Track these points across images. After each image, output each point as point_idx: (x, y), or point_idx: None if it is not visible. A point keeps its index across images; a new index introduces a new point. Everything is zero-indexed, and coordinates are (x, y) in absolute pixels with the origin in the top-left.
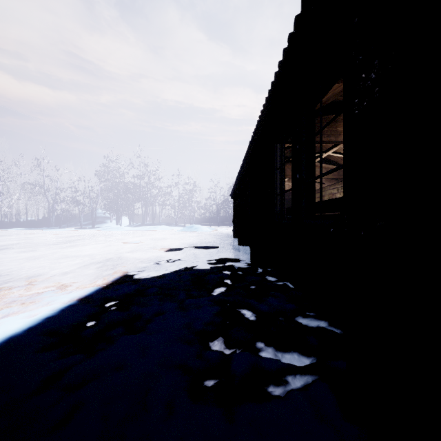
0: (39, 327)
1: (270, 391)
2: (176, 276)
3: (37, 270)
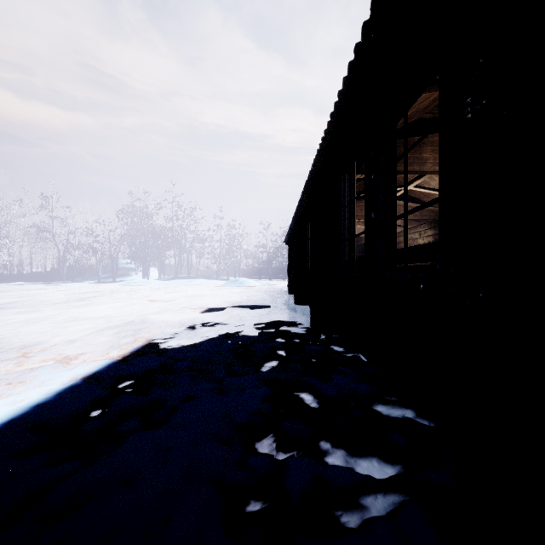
0: (24, 419)
1: (341, 520)
2: (213, 346)
3: (36, 337)
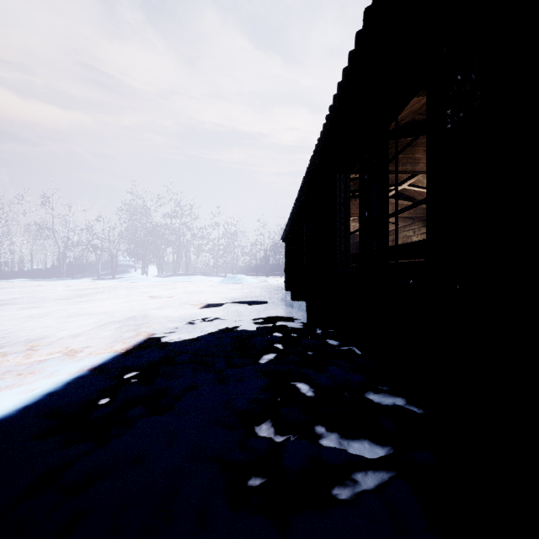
0: (37, 406)
1: (334, 494)
2: (213, 339)
3: (41, 331)
